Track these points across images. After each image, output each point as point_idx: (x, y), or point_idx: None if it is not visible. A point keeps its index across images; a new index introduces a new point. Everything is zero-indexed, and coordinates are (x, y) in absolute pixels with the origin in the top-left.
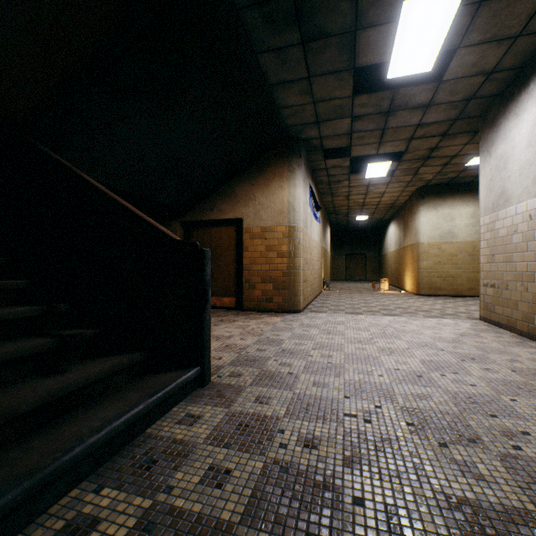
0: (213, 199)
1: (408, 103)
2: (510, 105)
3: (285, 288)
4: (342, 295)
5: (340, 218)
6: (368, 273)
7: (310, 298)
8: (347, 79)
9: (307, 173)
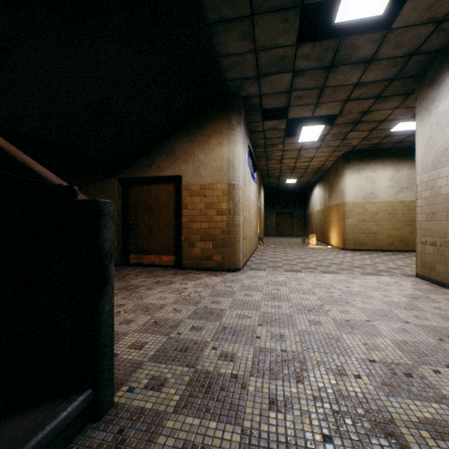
0: (151, 156)
1: (351, 57)
2: None
3: (224, 246)
4: (277, 250)
5: (272, 181)
6: (295, 229)
7: (248, 254)
8: (293, 21)
9: (246, 133)
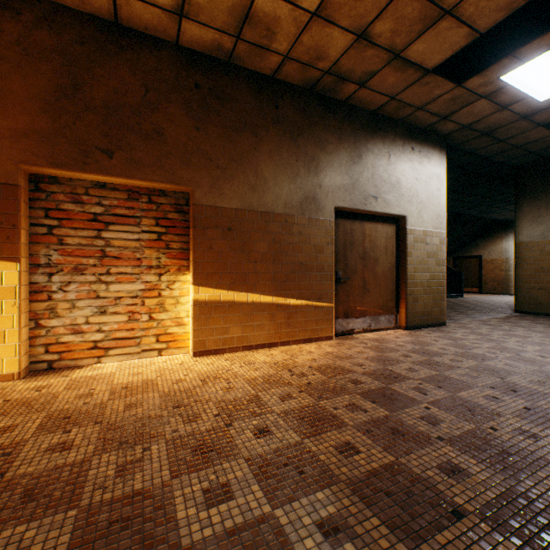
0: (466, 248)
1: None
2: None
3: (502, 284)
4: None
5: None
6: None
7: None
8: None
9: None
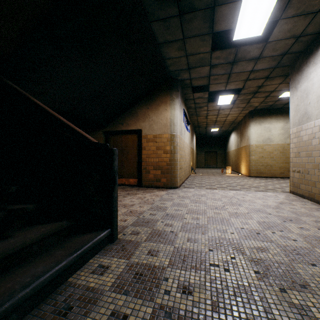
0: (123, 117)
1: (245, 56)
2: (310, 58)
3: (168, 173)
4: (203, 176)
5: (201, 129)
6: (218, 163)
7: (183, 179)
8: (208, 40)
9: (182, 101)
